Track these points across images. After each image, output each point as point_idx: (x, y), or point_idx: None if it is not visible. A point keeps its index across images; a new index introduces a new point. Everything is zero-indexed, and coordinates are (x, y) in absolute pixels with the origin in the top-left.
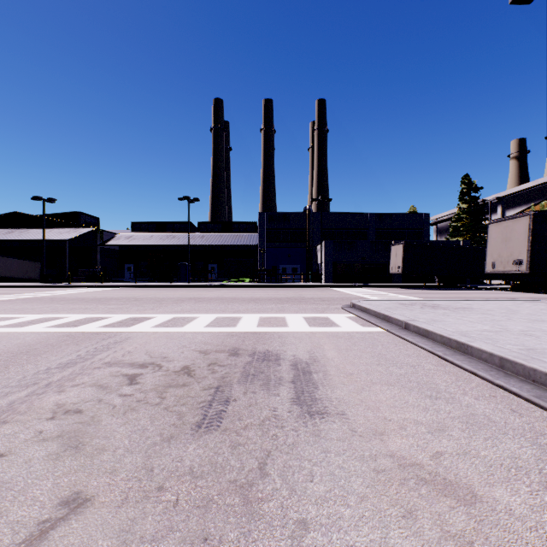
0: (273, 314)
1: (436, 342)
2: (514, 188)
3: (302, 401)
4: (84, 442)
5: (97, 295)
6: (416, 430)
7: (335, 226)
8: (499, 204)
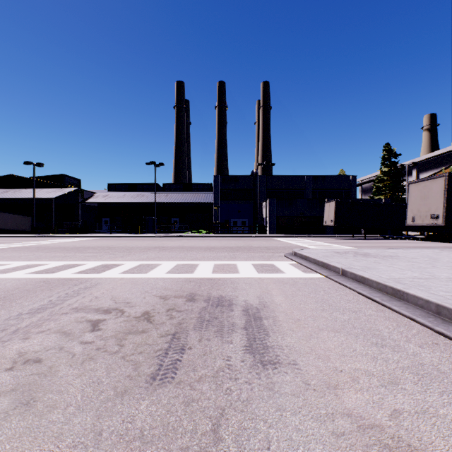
0: (225, 261)
1: (372, 288)
2: (426, 155)
3: (255, 349)
4: (36, 397)
5: (77, 244)
6: (369, 382)
7: (277, 186)
8: (414, 168)
